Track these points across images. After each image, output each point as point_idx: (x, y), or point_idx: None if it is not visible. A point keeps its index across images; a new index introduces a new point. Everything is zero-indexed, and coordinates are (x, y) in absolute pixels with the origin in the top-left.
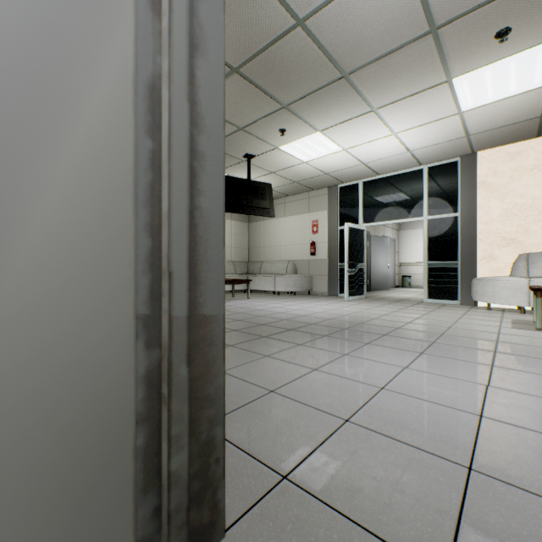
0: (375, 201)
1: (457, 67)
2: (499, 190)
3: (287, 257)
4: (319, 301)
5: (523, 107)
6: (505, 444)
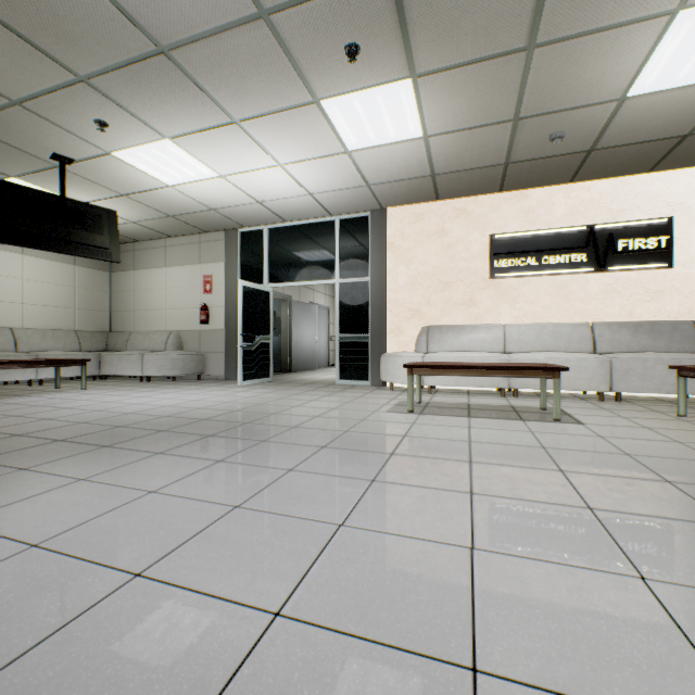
0: (283, 256)
1: (319, 84)
2: (406, 254)
3: (170, 326)
4: (197, 389)
5: (411, 160)
6: (89, 637)
